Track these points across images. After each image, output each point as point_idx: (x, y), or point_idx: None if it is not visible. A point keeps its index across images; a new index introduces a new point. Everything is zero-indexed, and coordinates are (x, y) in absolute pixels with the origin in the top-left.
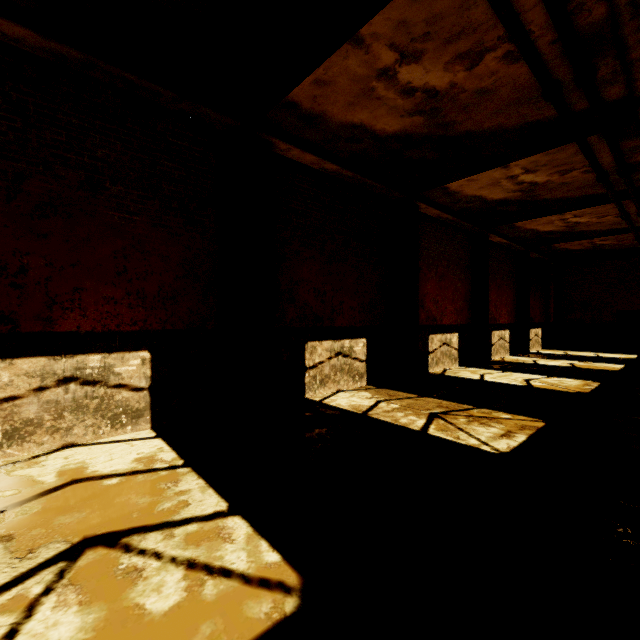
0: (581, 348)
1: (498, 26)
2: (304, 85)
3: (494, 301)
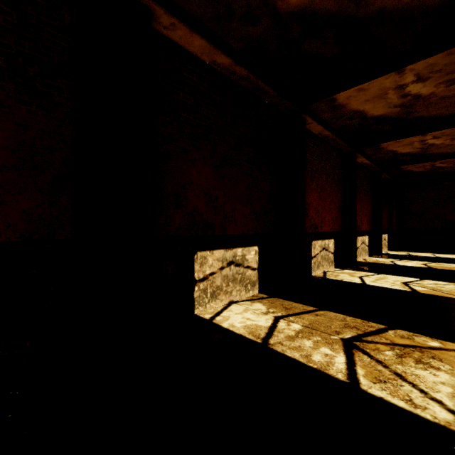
0: (417, 249)
1: None
2: None
3: (358, 212)
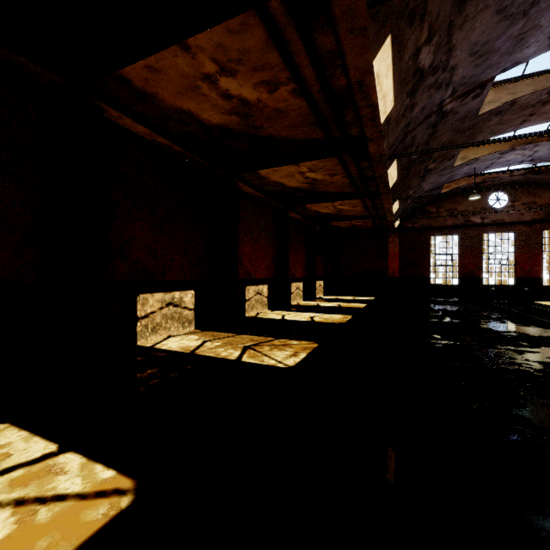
0: (346, 294)
1: (287, 70)
2: (136, 66)
3: (293, 261)
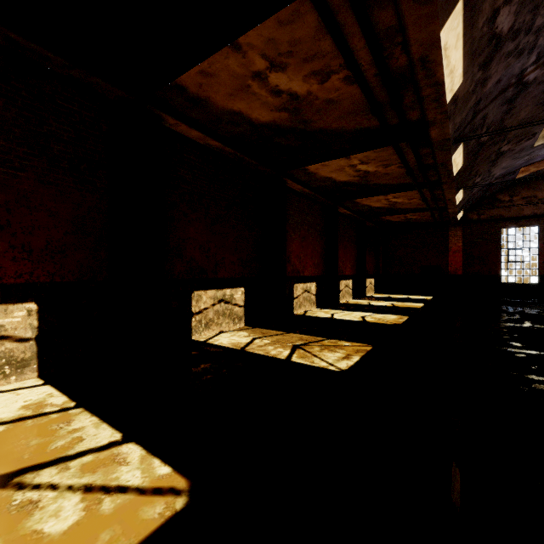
0: (399, 292)
1: (340, 57)
2: (191, 73)
3: (342, 258)
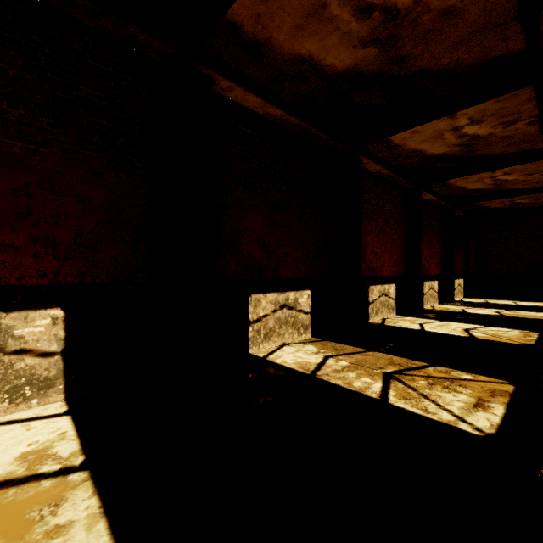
0: (498, 297)
1: None
2: None
3: (425, 254)
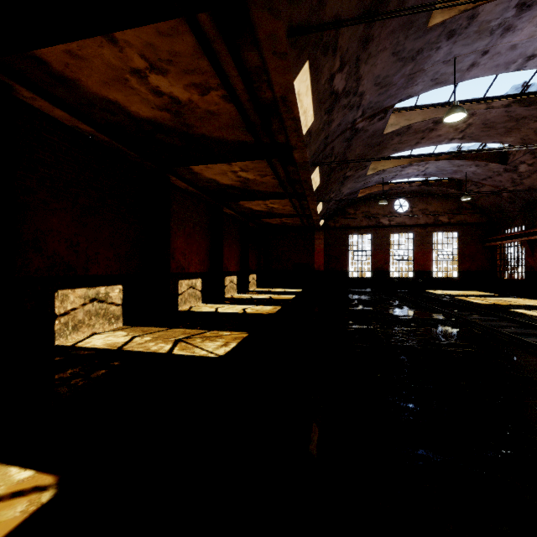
0: (277, 286)
1: (217, 77)
2: (55, 49)
3: (227, 255)
